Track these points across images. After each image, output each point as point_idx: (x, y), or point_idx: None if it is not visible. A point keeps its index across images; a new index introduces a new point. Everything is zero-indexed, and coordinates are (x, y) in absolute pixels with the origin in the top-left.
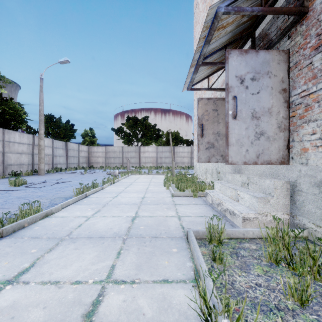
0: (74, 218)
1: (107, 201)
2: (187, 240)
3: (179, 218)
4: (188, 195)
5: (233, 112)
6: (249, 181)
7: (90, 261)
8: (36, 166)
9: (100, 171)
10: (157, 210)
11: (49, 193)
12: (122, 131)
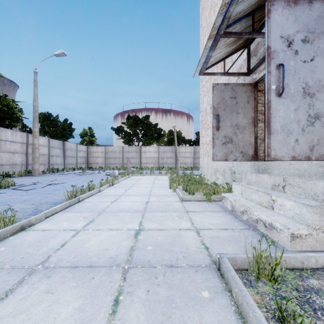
0: (59, 231)
1: (104, 207)
2: (219, 273)
3: (198, 231)
4: (201, 199)
5: (277, 87)
6: (286, 183)
7: (65, 322)
8: (30, 166)
9: (99, 172)
10: (166, 220)
11: (37, 197)
12: (122, 130)
